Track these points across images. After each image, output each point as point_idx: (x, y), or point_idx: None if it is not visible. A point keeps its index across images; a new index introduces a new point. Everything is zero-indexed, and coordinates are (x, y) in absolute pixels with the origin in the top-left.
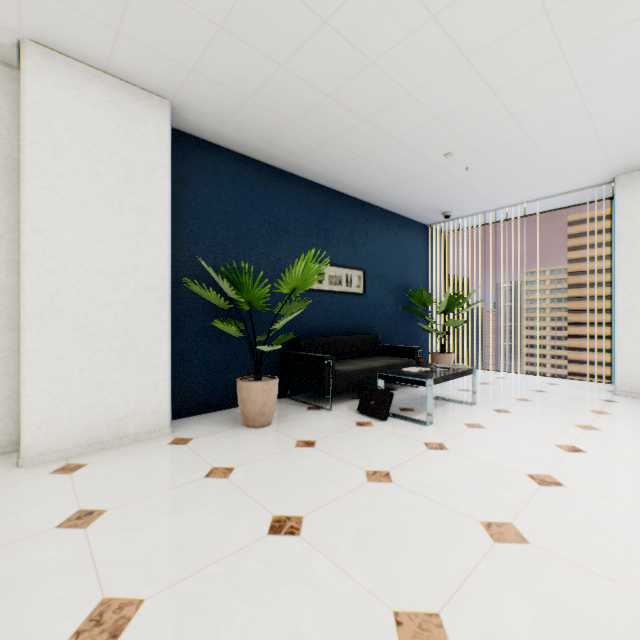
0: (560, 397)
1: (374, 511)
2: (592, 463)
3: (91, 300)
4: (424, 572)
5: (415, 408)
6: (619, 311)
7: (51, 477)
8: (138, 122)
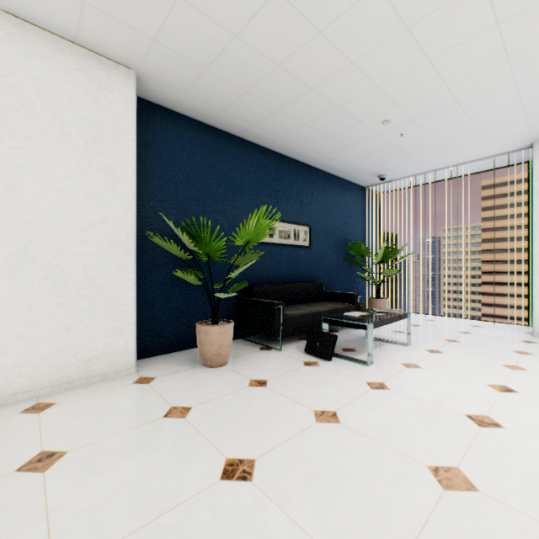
0: (485, 338)
1: (323, 454)
2: (525, 403)
3: (61, 251)
4: (377, 524)
5: (356, 348)
6: (537, 262)
7: (20, 416)
8: (105, 89)
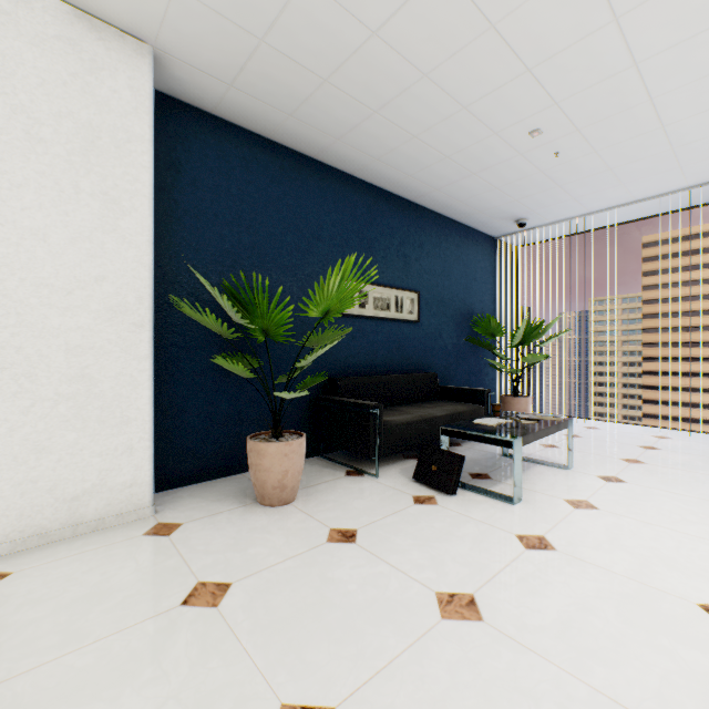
0: (682, 457)
1: (462, 696)
2: None
3: (28, 326)
4: None
5: (491, 474)
6: None
7: None
8: (103, 71)
